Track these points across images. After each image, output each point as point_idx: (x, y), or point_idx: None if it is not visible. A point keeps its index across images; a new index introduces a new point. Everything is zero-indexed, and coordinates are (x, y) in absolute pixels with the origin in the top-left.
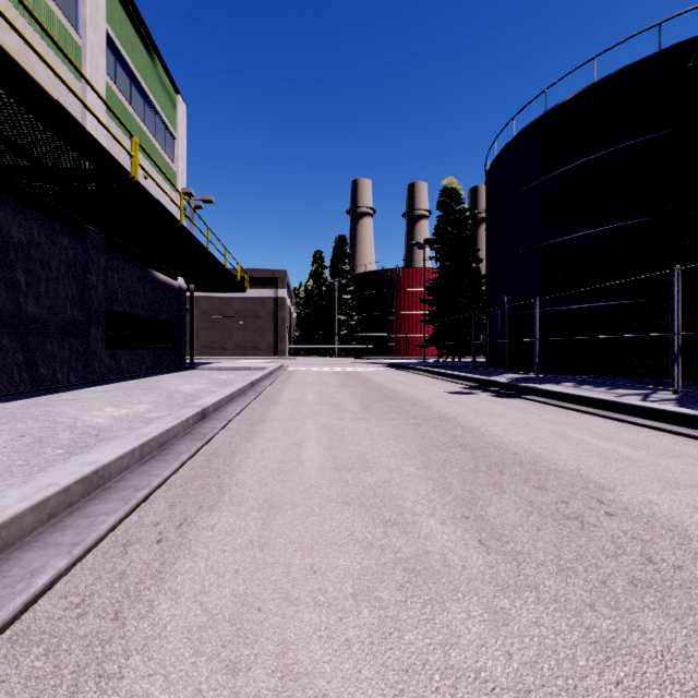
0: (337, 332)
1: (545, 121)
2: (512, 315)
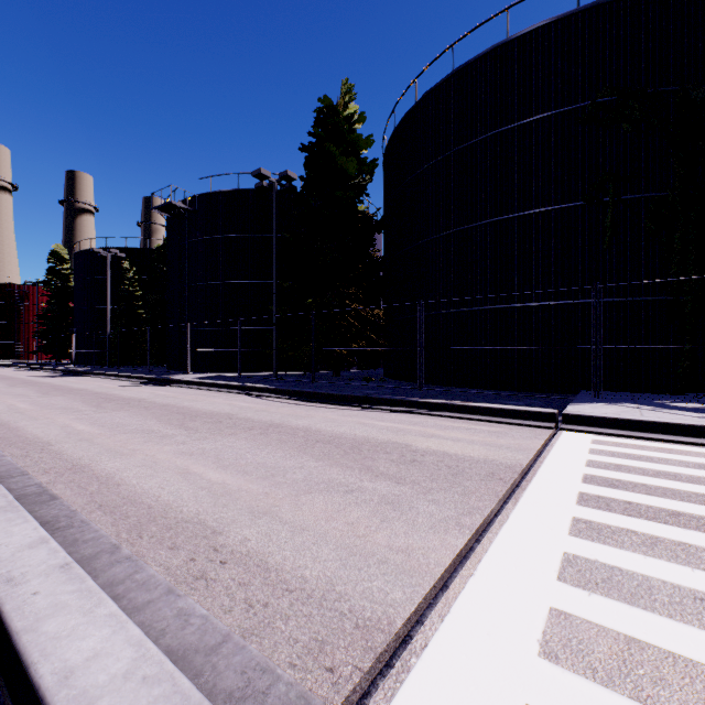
0: None
1: (91, 253)
2: (79, 338)
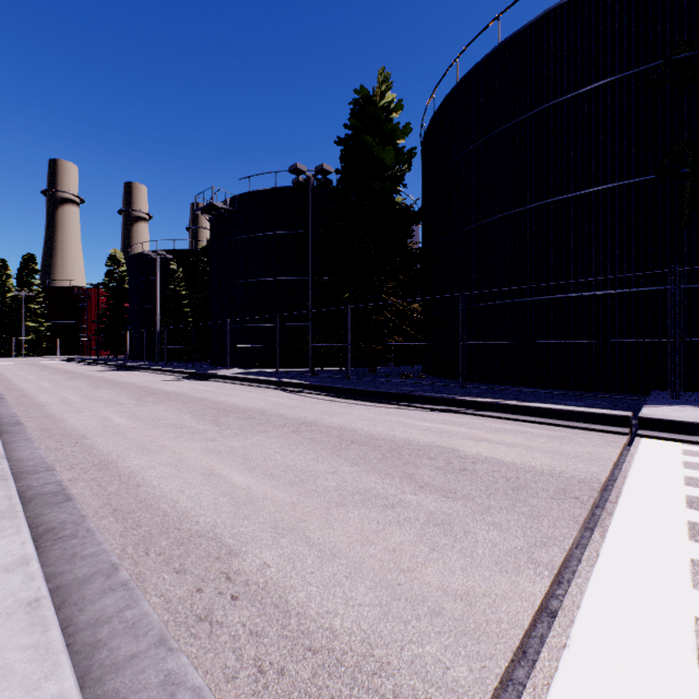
0: (25, 336)
1: (143, 256)
2: (133, 335)
